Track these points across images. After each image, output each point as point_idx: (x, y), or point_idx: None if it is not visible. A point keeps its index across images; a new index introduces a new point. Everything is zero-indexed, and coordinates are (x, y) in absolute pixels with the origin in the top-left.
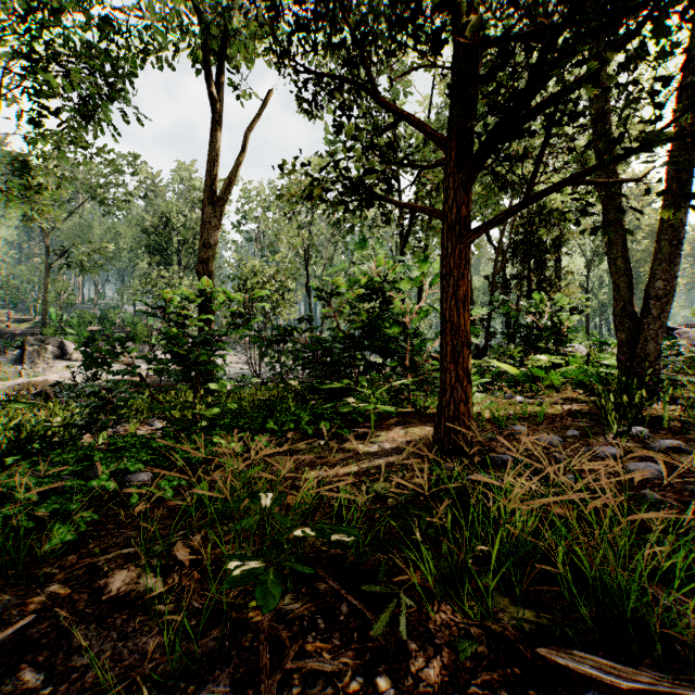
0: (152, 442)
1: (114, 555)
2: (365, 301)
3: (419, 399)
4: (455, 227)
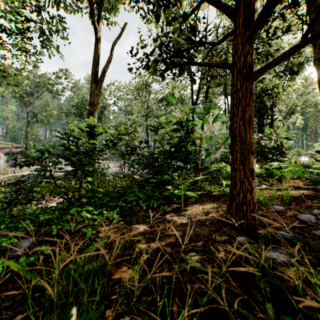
0: (40, 216)
1: None
2: (176, 131)
3: (206, 186)
4: (243, 70)
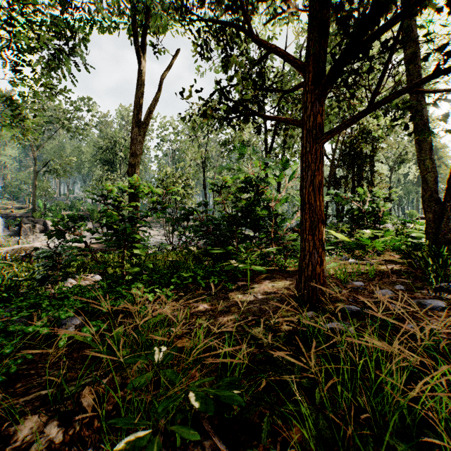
0: (86, 293)
1: (33, 397)
2: (242, 191)
3: (280, 260)
4: (312, 131)
